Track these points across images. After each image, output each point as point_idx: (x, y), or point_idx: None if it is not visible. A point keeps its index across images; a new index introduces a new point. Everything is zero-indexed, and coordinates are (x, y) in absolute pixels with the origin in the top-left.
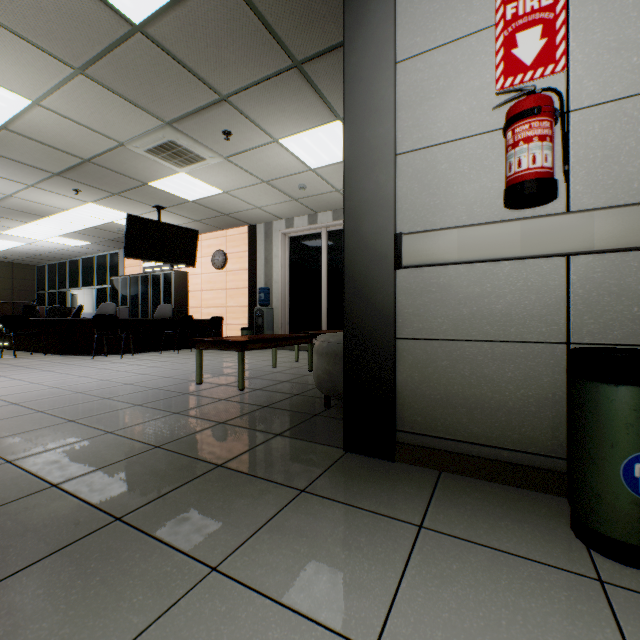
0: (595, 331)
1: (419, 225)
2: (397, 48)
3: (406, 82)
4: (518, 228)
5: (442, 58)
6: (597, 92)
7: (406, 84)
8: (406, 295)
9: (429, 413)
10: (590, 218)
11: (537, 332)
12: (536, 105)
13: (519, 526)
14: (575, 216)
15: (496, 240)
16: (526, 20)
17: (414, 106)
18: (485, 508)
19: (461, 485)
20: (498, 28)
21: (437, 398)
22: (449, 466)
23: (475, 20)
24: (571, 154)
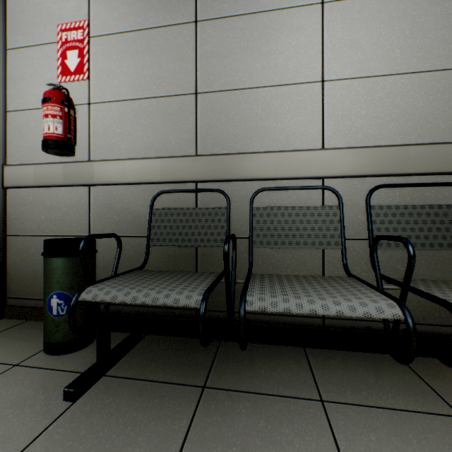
0: (101, 229)
1: (20, 160)
2: (8, 40)
3: (13, 64)
4: (62, 168)
5: (32, 54)
6: (101, 96)
7: (13, 65)
8: (13, 206)
9: (25, 284)
10: (92, 165)
11: (77, 230)
12: (50, 96)
13: (21, 345)
14: (86, 164)
15: (52, 174)
16: (72, 45)
17: (17, 81)
18: (17, 338)
19: (27, 327)
20: (59, 45)
21: (29, 273)
22: (33, 316)
23: (48, 36)
24: (91, 128)
